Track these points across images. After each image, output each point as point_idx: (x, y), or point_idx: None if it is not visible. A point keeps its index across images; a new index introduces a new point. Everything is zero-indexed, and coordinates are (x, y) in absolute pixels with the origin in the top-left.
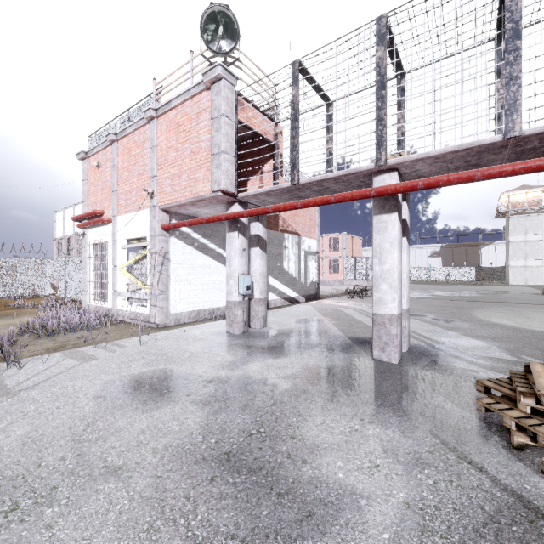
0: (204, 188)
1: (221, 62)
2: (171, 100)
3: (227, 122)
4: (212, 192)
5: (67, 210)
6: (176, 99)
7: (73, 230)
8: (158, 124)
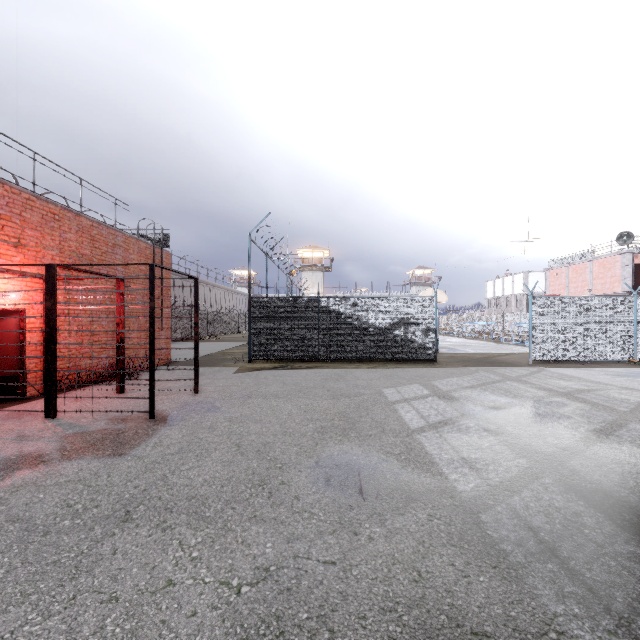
0: (617, 290)
1: (625, 249)
2: (600, 256)
3: (628, 267)
4: (621, 291)
5: (496, 280)
6: (603, 256)
7: (502, 293)
8: (593, 263)
